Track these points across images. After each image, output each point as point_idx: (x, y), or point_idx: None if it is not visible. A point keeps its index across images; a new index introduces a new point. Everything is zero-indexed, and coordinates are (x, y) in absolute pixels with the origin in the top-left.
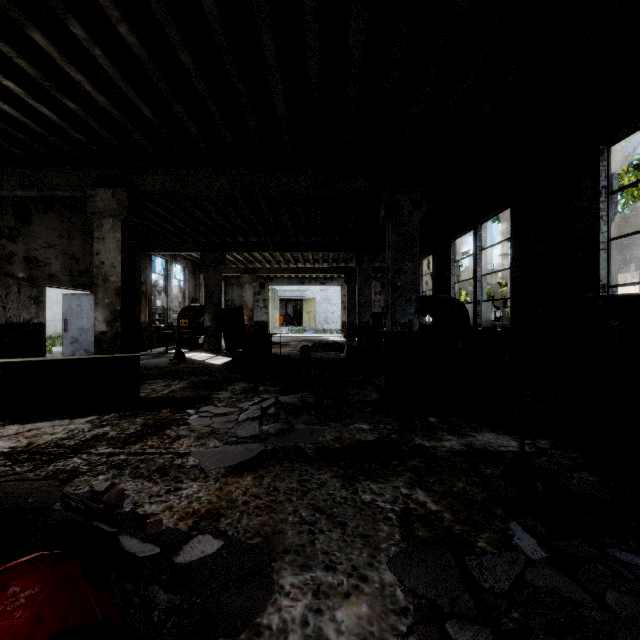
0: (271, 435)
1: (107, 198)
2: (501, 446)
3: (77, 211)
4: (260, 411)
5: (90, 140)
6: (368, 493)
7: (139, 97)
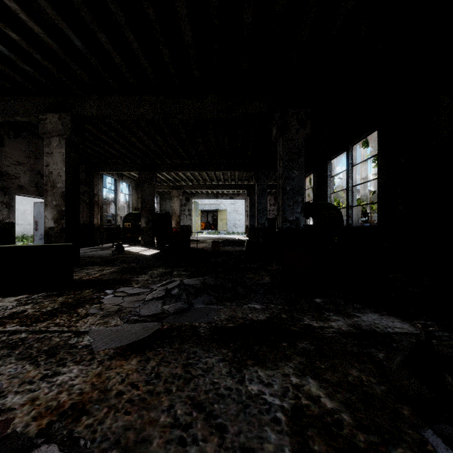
0: (170, 314)
1: (54, 121)
2: (387, 327)
3: (42, 138)
4: (164, 292)
5: (37, 72)
6: (255, 382)
7: (68, 26)
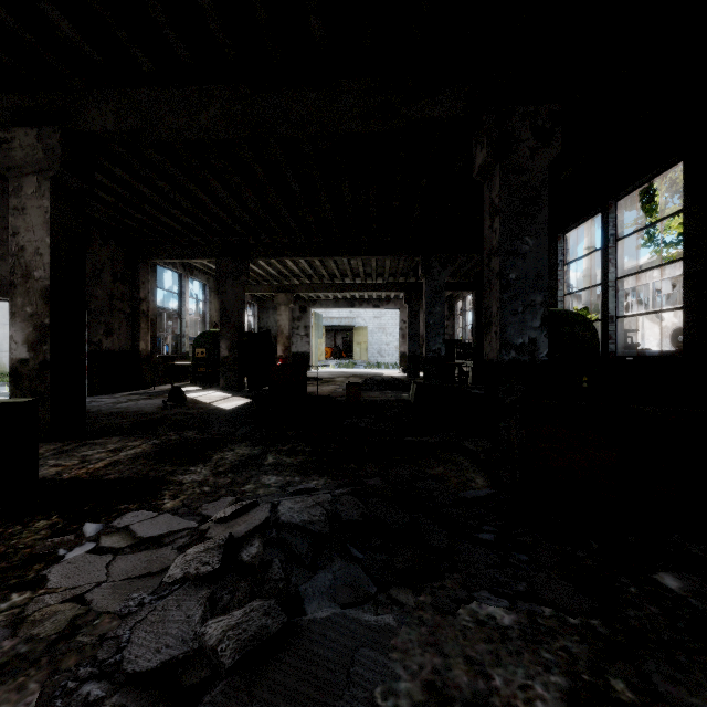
0: (221, 671)
1: (29, 143)
2: None
3: None
4: (219, 556)
5: None
6: None
7: None
